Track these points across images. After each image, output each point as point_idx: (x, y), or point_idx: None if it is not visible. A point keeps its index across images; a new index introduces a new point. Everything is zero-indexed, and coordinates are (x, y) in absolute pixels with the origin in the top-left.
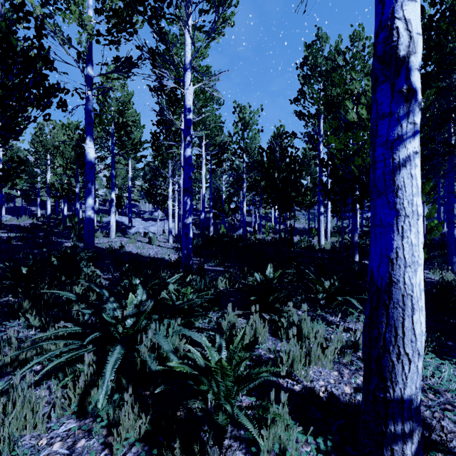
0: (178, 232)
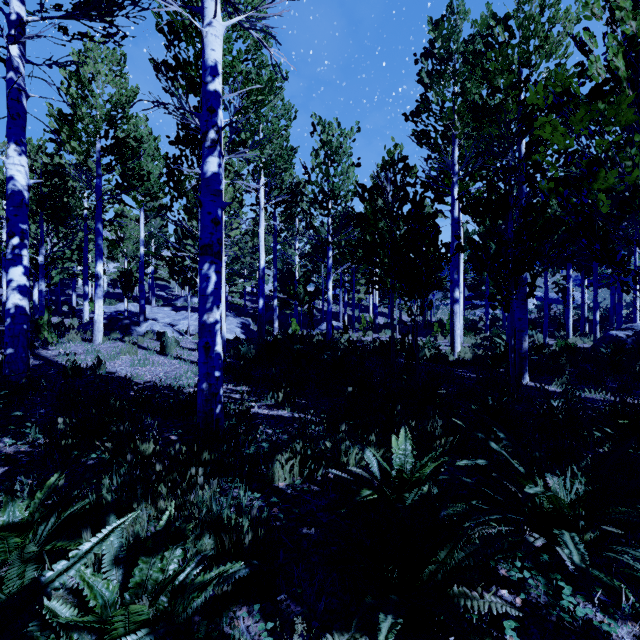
0: None
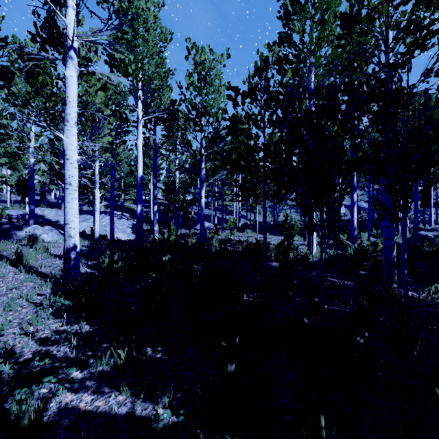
0: (111, 231)
